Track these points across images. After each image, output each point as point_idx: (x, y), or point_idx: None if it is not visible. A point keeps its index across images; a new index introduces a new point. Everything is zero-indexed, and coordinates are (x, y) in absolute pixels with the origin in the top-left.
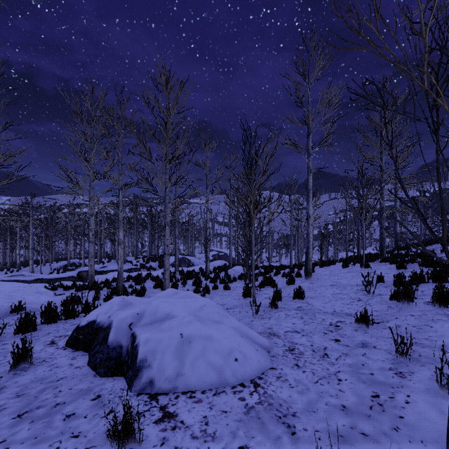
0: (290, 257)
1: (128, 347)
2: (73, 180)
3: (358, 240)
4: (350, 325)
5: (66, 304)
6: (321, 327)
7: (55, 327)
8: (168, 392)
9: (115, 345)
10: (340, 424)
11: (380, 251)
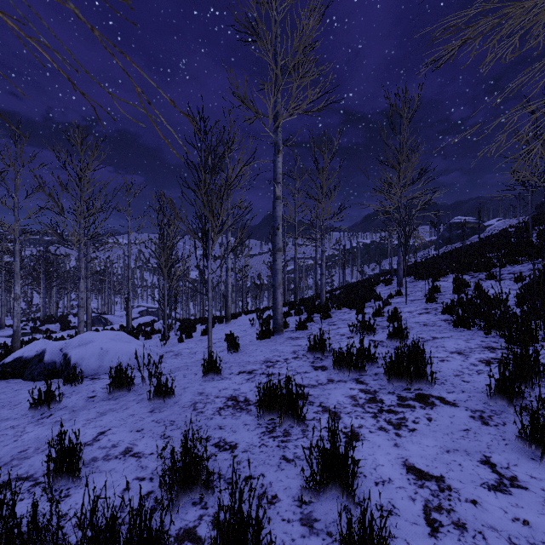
0: (221, 307)
1: (61, 362)
2: None
3: (285, 289)
4: (223, 342)
5: None
6: (205, 345)
7: None
8: (94, 375)
9: (50, 362)
10: (180, 366)
11: (294, 298)
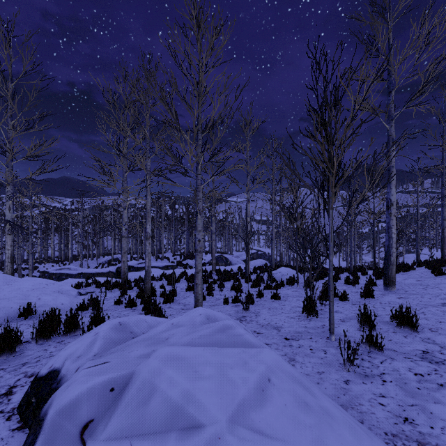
0: (351, 258)
1: None
2: (105, 171)
3: (443, 239)
4: None
5: (83, 308)
6: None
7: (42, 350)
8: None
9: None
10: None
11: None
